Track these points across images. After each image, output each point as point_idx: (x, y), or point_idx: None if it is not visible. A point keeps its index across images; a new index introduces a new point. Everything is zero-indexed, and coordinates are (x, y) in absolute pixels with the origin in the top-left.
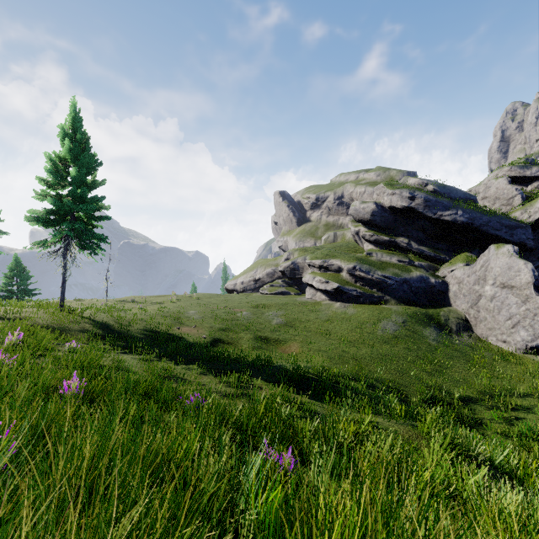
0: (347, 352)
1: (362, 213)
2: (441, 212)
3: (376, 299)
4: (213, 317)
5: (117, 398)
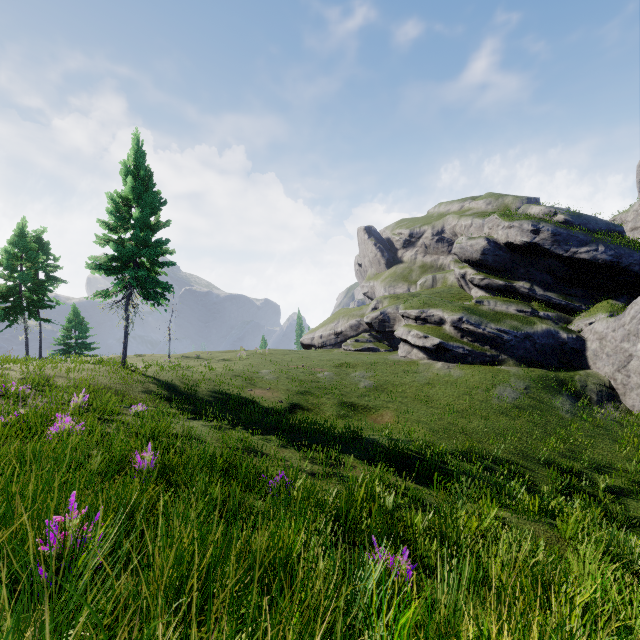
0: (454, 424)
1: (470, 251)
2: (575, 249)
3: (489, 358)
4: (289, 378)
5: (196, 476)
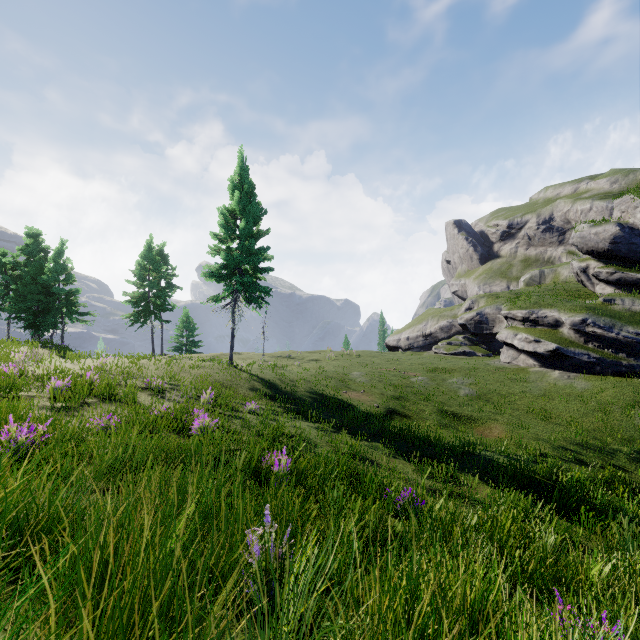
0: (584, 446)
1: (594, 241)
2: None
3: (626, 369)
4: (382, 382)
5: (330, 485)
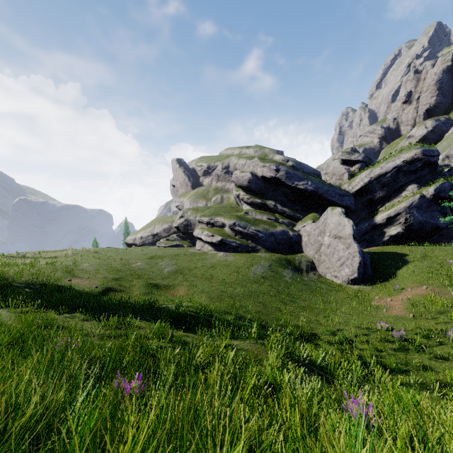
0: (225, 292)
1: (241, 180)
2: (297, 182)
3: (251, 248)
4: (108, 269)
5: None
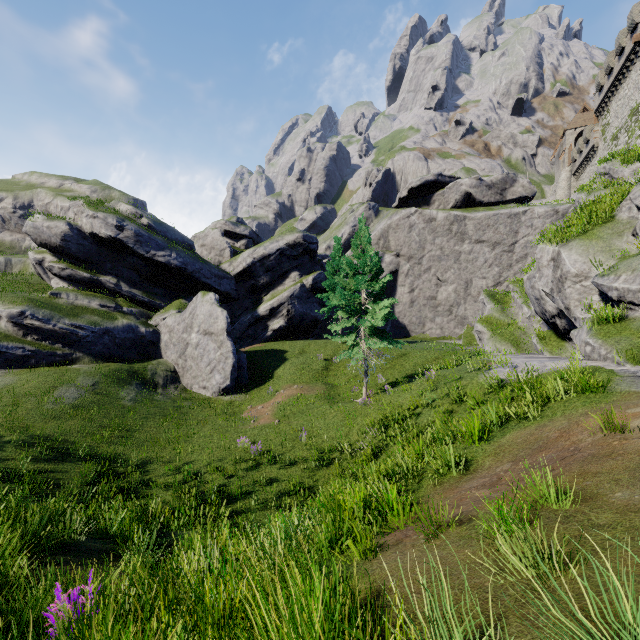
0: None
1: (47, 234)
2: (155, 251)
3: (61, 358)
4: None
5: None
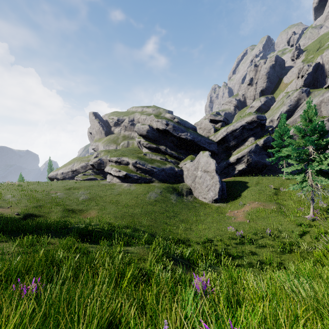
0: (127, 212)
1: (142, 130)
2: (181, 133)
3: (148, 180)
4: (29, 199)
5: None
